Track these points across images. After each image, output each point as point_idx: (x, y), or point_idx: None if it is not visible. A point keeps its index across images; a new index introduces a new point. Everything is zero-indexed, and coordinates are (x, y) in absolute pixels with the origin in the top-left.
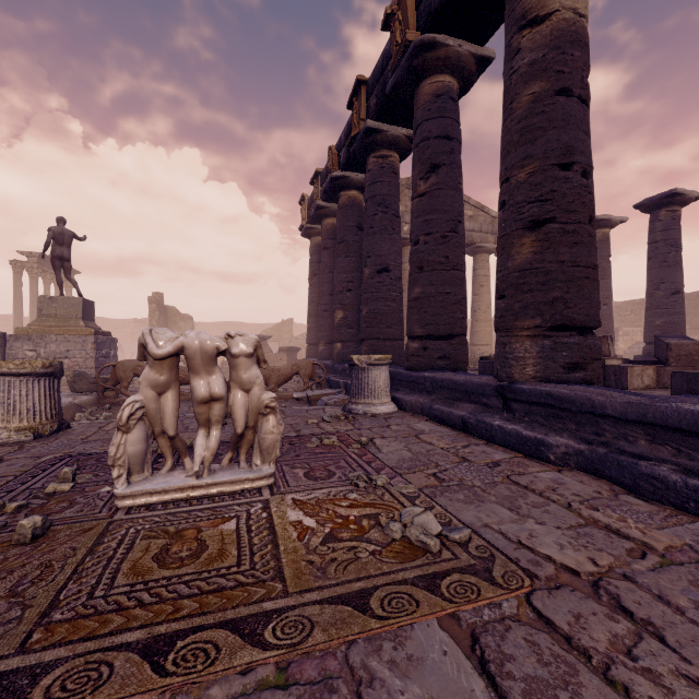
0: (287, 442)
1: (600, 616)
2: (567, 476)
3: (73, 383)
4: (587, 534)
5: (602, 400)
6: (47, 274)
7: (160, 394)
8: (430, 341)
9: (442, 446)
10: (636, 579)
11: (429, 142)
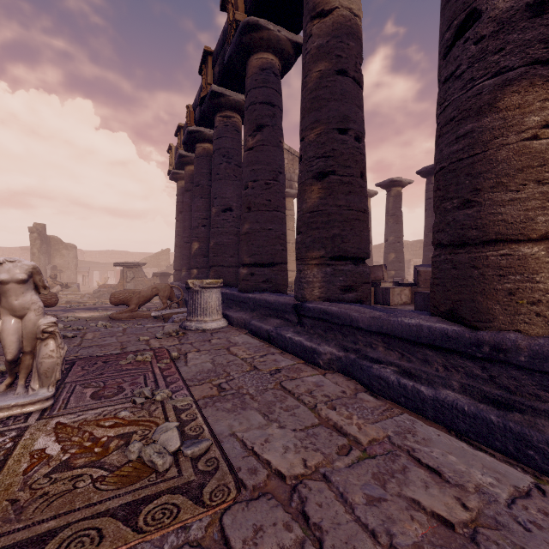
0: (102, 361)
1: (279, 526)
2: (328, 379)
3: None
4: (314, 434)
5: (357, 315)
6: None
7: None
8: (256, 268)
9: (244, 356)
10: (331, 478)
11: (256, 106)
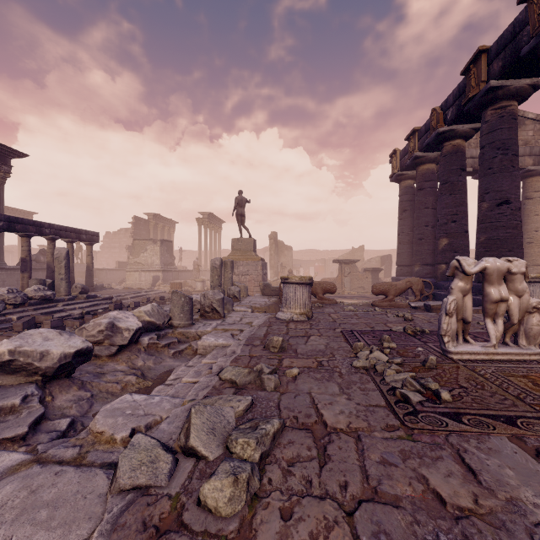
0: None
1: None
2: None
3: (263, 290)
4: None
5: None
6: (211, 225)
7: (463, 296)
8: None
9: None
10: None
11: None
